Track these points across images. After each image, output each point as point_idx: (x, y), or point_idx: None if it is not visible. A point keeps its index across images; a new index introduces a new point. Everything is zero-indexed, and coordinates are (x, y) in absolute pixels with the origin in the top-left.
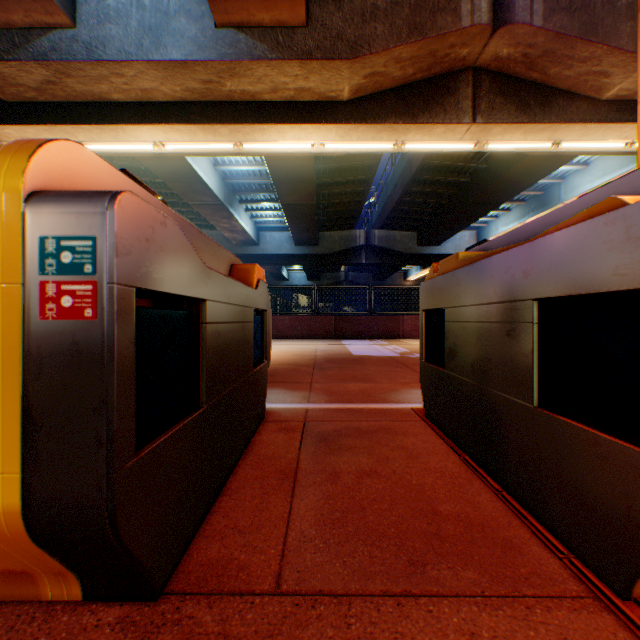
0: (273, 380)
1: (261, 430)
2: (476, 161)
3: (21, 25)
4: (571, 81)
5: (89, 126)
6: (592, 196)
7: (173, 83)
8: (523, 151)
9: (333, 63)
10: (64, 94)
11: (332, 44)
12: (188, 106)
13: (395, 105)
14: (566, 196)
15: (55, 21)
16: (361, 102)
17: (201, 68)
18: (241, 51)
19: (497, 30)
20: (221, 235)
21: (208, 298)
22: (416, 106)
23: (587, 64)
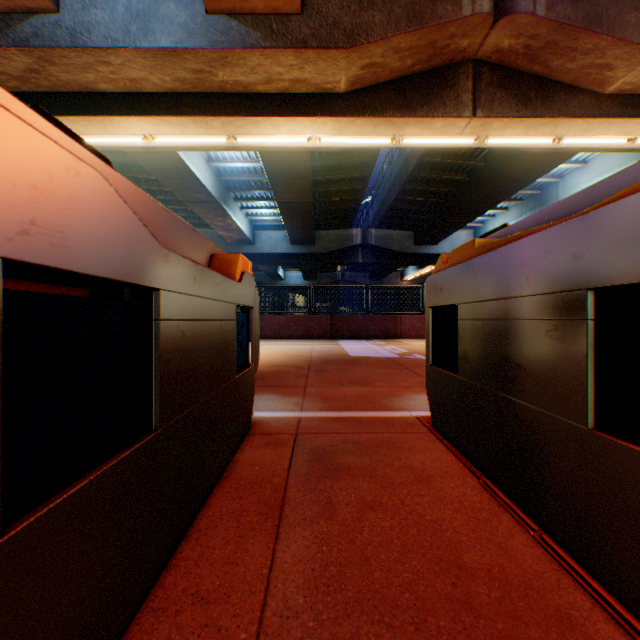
0: (264, 384)
1: (245, 445)
2: (474, 159)
3: (1, 9)
4: (573, 74)
5: (75, 117)
6: None
7: (162, 72)
8: (523, 147)
9: (329, 52)
10: (48, 83)
11: (328, 32)
12: (179, 97)
13: (393, 98)
14: (564, 195)
15: (37, 5)
16: (358, 94)
17: (191, 56)
18: (233, 39)
19: (499, 20)
20: (216, 234)
21: (164, 287)
22: (415, 99)
23: (590, 56)
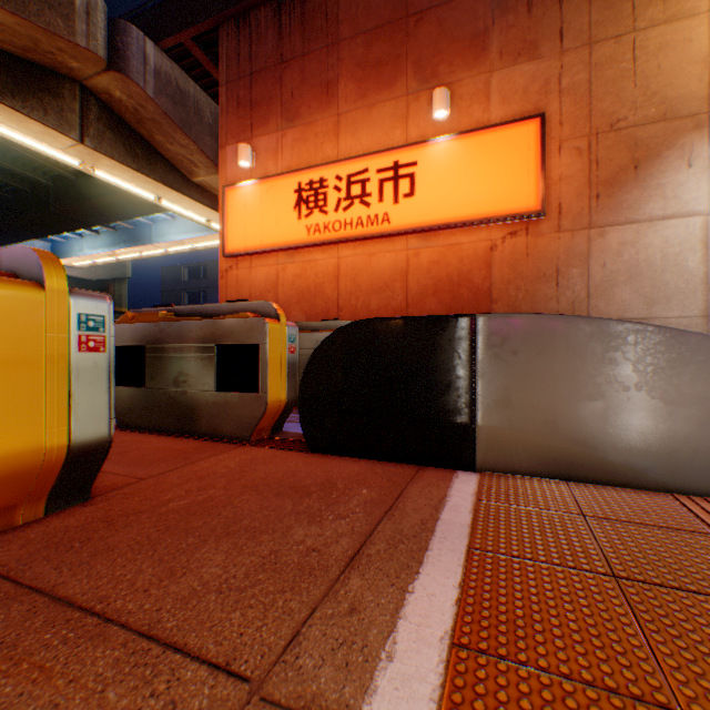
0: None
1: None
2: (65, 167)
3: None
4: (174, 155)
5: None
6: (235, 304)
7: None
8: (131, 192)
9: None
10: None
11: None
12: None
13: None
14: (159, 239)
15: None
16: None
17: None
18: None
19: (115, 71)
20: None
21: None
22: (5, 82)
23: (186, 150)
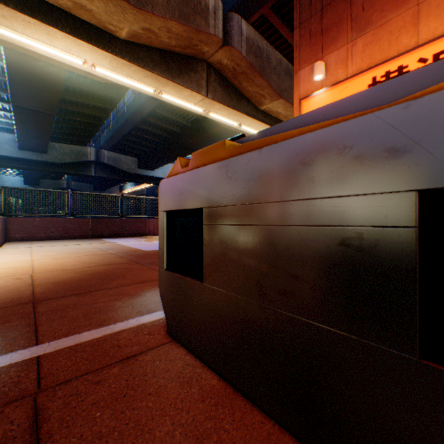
0: (136, 281)
1: None
2: (187, 120)
3: None
4: (251, 94)
5: None
6: None
7: None
8: (224, 124)
9: (122, 2)
10: None
11: None
12: None
13: (161, 62)
14: None
15: None
16: (135, 47)
17: None
18: None
19: (225, 46)
20: None
21: None
22: (175, 70)
23: (259, 88)
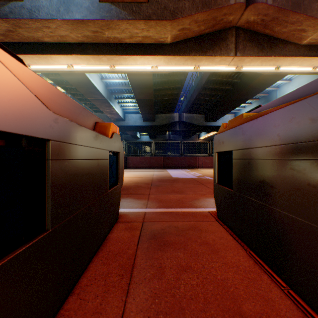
0: (127, 193)
1: (114, 229)
2: (235, 78)
3: None
4: (286, 34)
5: (32, 55)
6: None
7: (77, 32)
8: (260, 71)
9: (162, 22)
10: (18, 38)
11: (161, 12)
12: (85, 45)
13: (195, 46)
14: (280, 96)
15: None
16: (177, 44)
17: (91, 24)
18: (113, 15)
19: (248, 6)
20: (105, 116)
21: (54, 139)
22: (205, 47)
23: (295, 25)
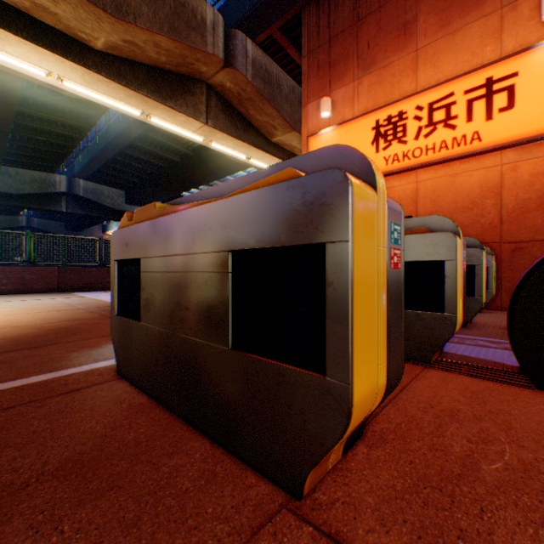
0: (102, 334)
1: None
2: (187, 148)
3: None
4: (260, 123)
5: None
6: None
7: None
8: (231, 156)
9: (96, 9)
10: None
11: None
12: None
13: (148, 80)
14: None
15: None
16: (115, 60)
17: None
18: None
19: (227, 68)
20: None
21: None
22: (166, 91)
23: (269, 118)
